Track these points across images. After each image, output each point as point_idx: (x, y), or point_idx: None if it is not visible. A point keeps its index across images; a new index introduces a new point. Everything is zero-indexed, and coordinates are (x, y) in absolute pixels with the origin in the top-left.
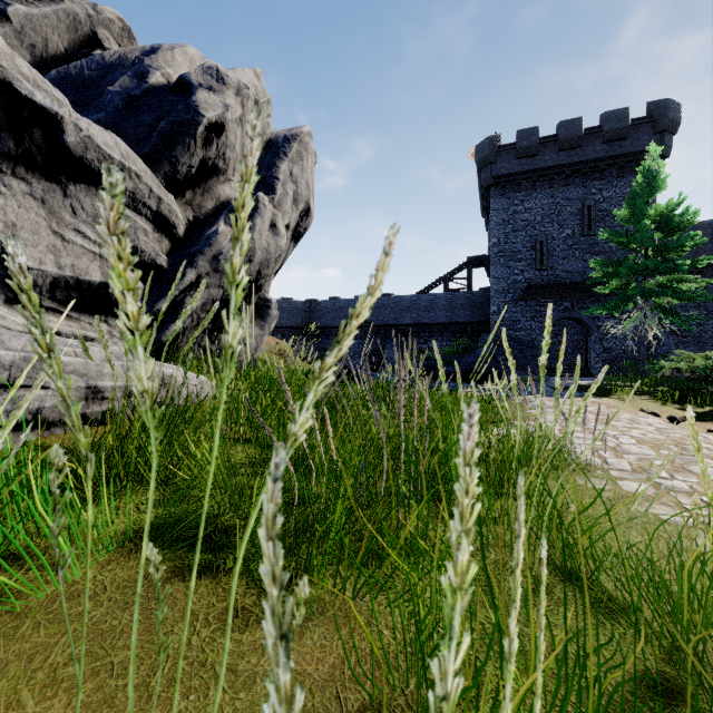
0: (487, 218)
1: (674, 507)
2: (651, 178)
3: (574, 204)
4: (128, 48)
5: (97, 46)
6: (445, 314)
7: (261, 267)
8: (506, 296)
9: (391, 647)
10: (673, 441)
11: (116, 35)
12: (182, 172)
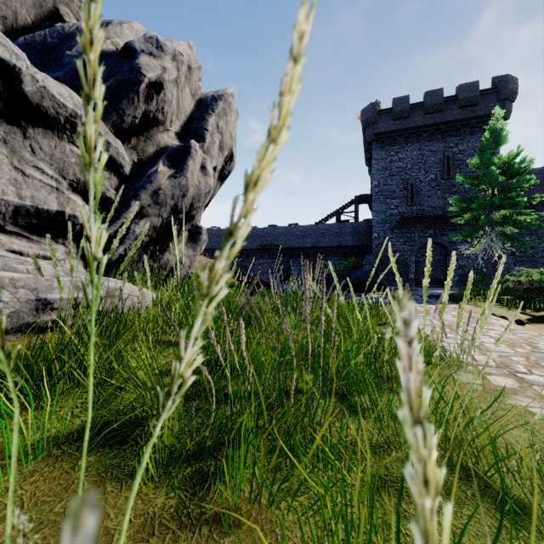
0: (370, 166)
1: (538, 400)
2: (496, 135)
3: (436, 155)
4: None
5: (59, 20)
6: (337, 239)
7: (193, 201)
8: (384, 226)
9: None
10: (524, 340)
11: (75, 11)
12: (127, 121)
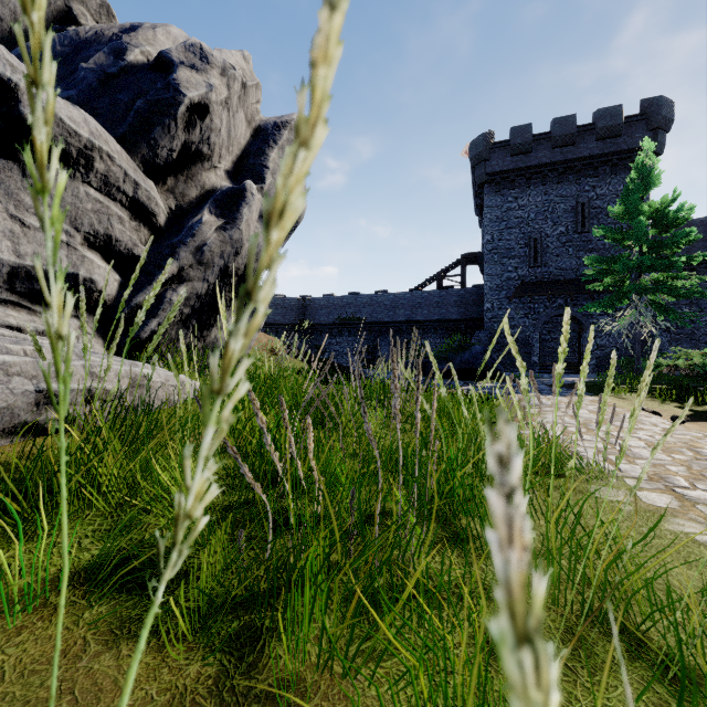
0: (480, 216)
1: (705, 524)
2: (646, 175)
3: (567, 201)
4: (106, 25)
5: (72, 22)
6: (438, 311)
7: None
8: (500, 294)
9: None
10: (684, 444)
11: (93, 11)
12: (162, 156)
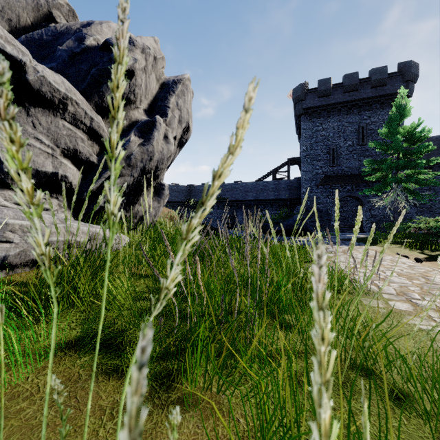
0: (299, 134)
1: (427, 319)
2: (401, 109)
3: (353, 125)
4: (72, 22)
5: (52, 21)
6: (273, 194)
7: (158, 164)
8: (311, 183)
9: (245, 433)
10: (420, 274)
11: (65, 14)
12: (106, 101)
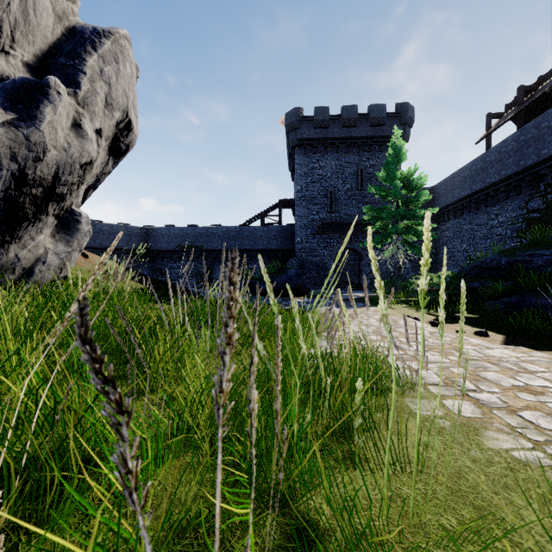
0: (293, 171)
1: (512, 434)
2: (401, 152)
3: (352, 167)
4: None
5: None
6: (262, 243)
7: (59, 171)
8: (307, 231)
9: None
10: (450, 345)
11: None
12: None
